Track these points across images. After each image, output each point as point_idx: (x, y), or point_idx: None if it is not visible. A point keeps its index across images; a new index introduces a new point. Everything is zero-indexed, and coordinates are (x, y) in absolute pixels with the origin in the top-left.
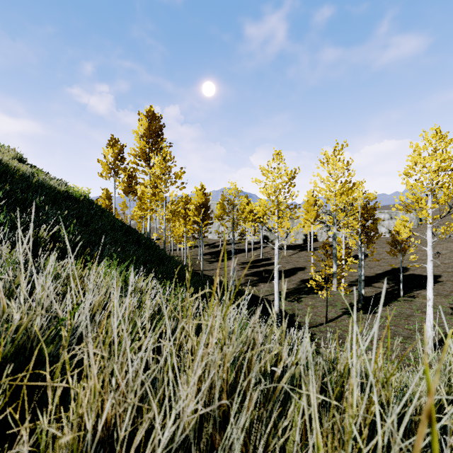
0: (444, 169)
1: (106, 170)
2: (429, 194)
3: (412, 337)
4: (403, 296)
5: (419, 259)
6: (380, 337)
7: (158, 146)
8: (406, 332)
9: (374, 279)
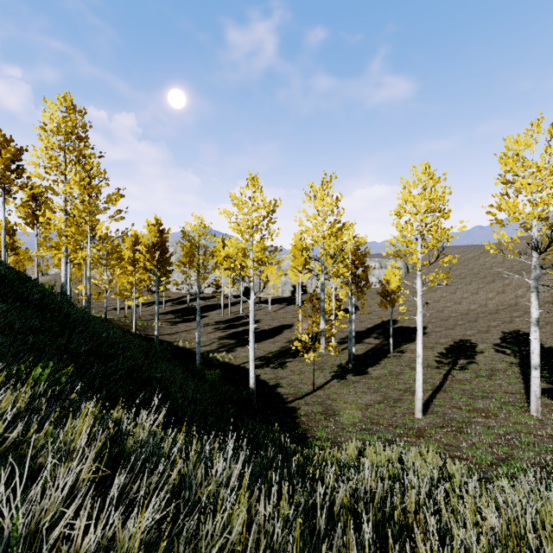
0: (433, 210)
1: None
2: (419, 237)
3: (402, 399)
4: (393, 351)
5: (407, 310)
6: (371, 403)
7: (78, 154)
8: (396, 393)
9: (365, 334)
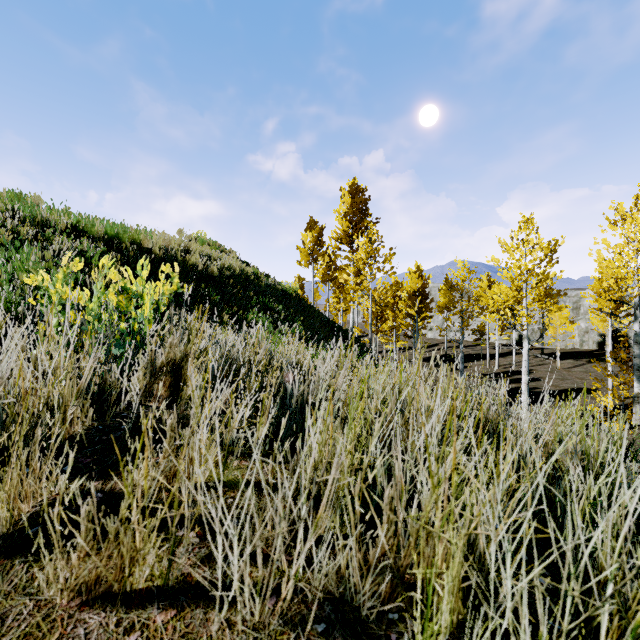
0: None
1: (305, 258)
2: None
3: None
4: None
5: None
6: None
7: (362, 226)
8: None
9: None
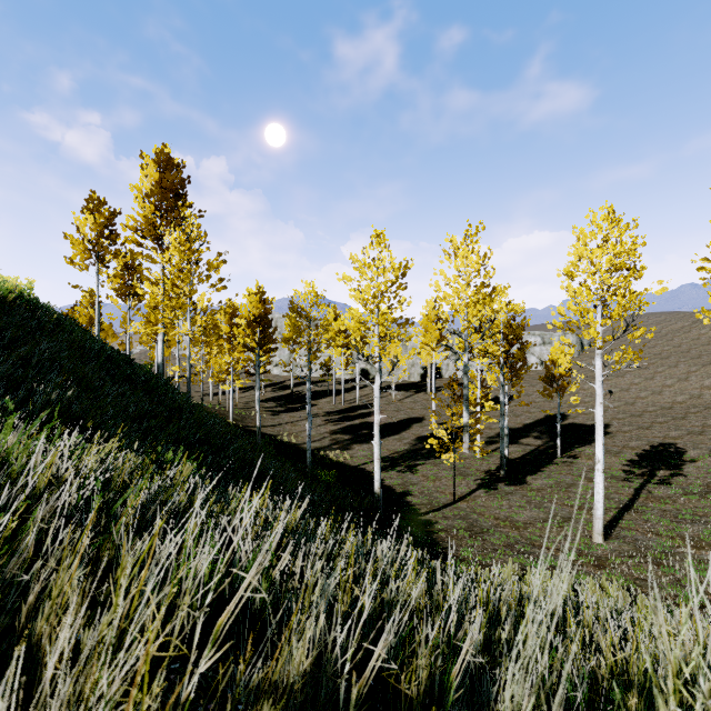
0: (618, 268)
1: (81, 254)
2: (599, 304)
3: (574, 518)
4: (561, 456)
5: (581, 401)
6: (531, 521)
7: (177, 215)
8: (567, 510)
9: (522, 432)
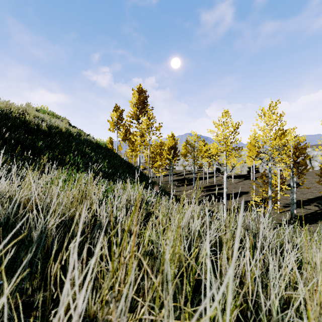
0: None
1: (112, 126)
2: None
3: None
4: None
5: None
6: None
7: (144, 110)
8: None
9: (306, 202)
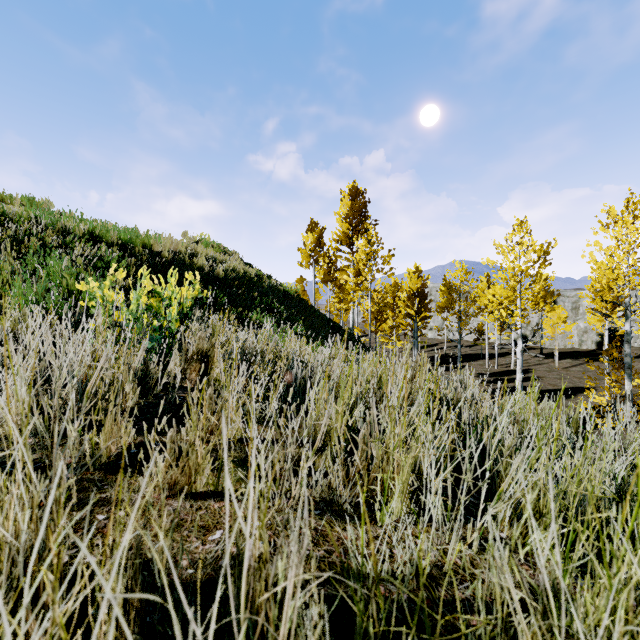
0: None
1: (306, 259)
2: None
3: None
4: None
5: None
6: None
7: (362, 227)
8: None
9: None
